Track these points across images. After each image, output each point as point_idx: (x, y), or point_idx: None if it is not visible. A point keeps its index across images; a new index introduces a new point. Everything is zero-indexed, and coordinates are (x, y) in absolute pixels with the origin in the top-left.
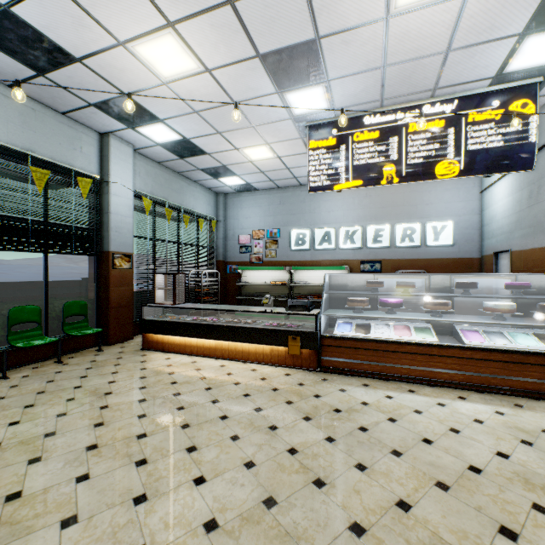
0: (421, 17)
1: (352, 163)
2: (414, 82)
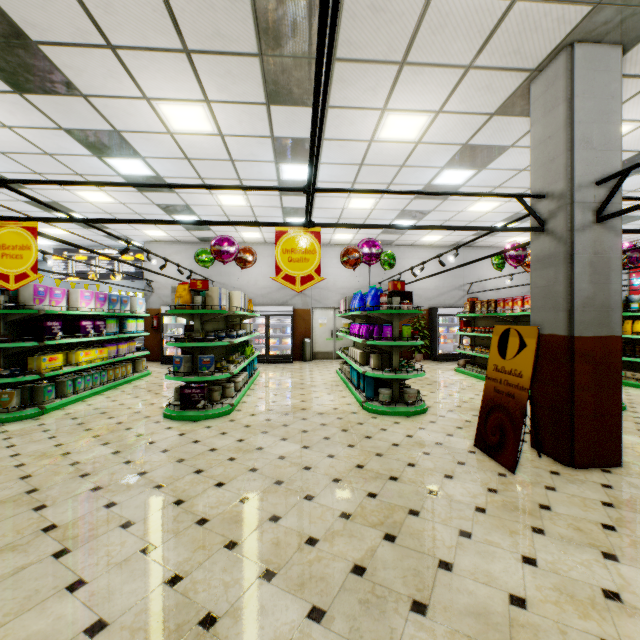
0: (67, 235)
1: (75, 269)
2: (91, 243)
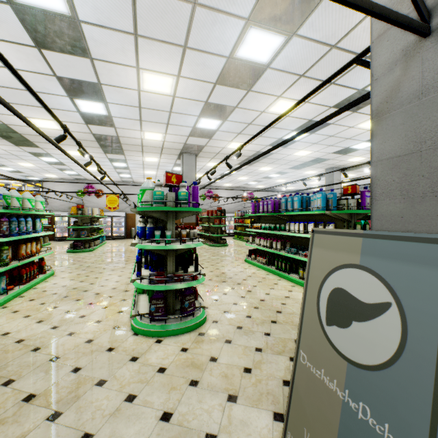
0: None
1: None
2: None
